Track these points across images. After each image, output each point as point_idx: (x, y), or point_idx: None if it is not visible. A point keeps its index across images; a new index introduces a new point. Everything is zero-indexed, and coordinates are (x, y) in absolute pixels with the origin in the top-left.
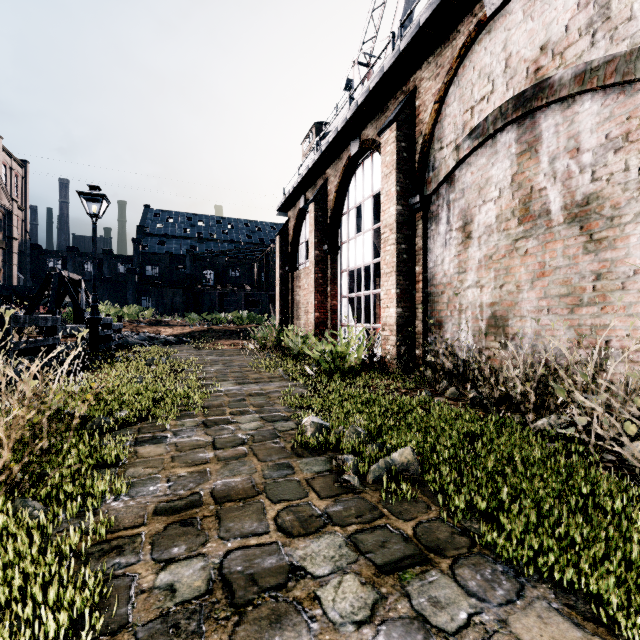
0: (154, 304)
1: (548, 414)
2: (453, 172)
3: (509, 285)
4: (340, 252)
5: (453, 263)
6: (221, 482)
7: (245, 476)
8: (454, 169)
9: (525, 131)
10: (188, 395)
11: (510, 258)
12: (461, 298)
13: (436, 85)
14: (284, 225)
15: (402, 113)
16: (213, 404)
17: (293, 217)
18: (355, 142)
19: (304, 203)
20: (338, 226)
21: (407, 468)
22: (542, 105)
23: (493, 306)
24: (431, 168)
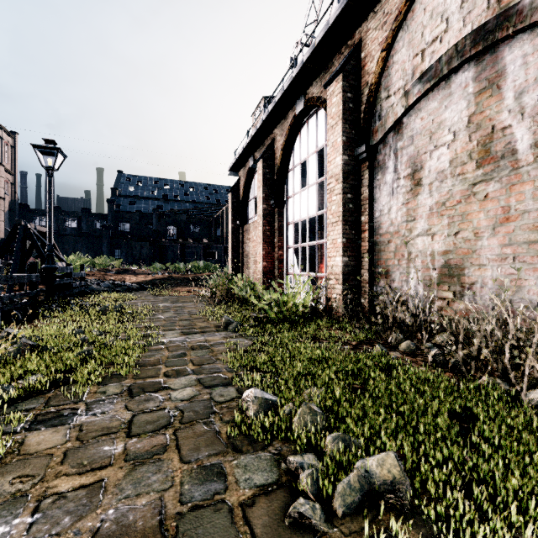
0: (124, 255)
1: (537, 381)
2: (401, 120)
3: (465, 232)
4: (286, 206)
5: (401, 211)
6: (113, 513)
7: (153, 497)
8: (402, 116)
9: (485, 67)
10: (125, 349)
11: (467, 204)
12: (410, 247)
13: (383, 33)
14: (235, 183)
15: (348, 64)
16: (149, 361)
17: (243, 176)
18: (300, 101)
19: (253, 162)
20: (284, 182)
21: (392, 488)
22: (507, 35)
23: (446, 254)
24: (377, 117)
